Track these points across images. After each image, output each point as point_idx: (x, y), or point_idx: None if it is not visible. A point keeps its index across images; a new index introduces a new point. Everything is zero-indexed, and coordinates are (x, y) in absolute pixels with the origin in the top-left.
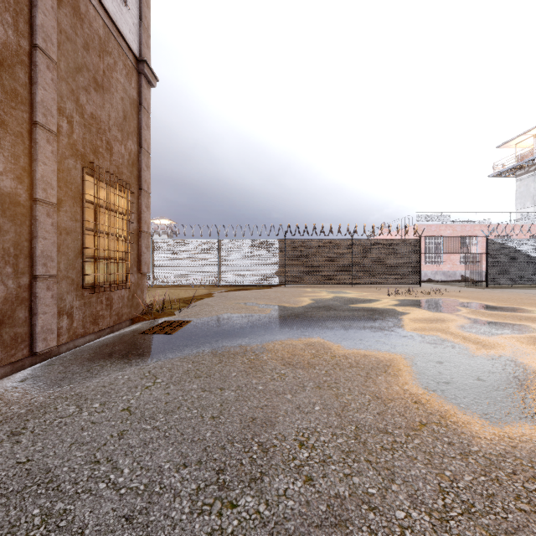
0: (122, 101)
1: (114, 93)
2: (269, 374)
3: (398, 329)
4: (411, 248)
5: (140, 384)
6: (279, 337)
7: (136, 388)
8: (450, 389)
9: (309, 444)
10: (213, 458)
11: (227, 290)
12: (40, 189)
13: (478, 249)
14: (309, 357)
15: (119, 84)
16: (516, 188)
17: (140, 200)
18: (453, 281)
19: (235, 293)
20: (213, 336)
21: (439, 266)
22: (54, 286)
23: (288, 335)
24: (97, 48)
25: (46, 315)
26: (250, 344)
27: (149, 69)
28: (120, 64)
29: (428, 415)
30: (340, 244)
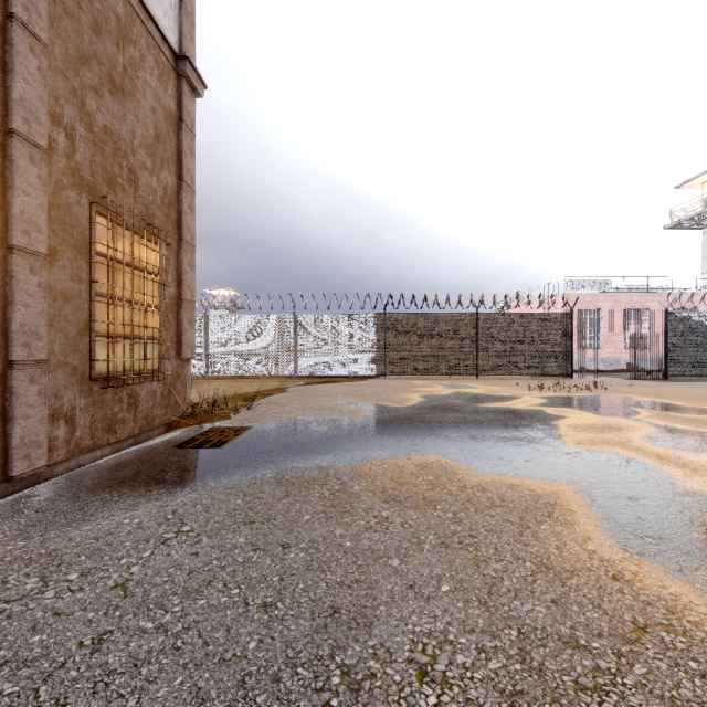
0: (153, 113)
1: (140, 100)
2: (362, 519)
3: (554, 442)
4: (559, 325)
5: (154, 535)
6: (377, 454)
7: (148, 542)
8: (666, 550)
9: (436, 672)
10: (256, 705)
11: (306, 382)
12: (19, 231)
13: (651, 327)
14: (425, 487)
15: (148, 88)
16: (703, 243)
17: (180, 256)
18: (616, 371)
19: (317, 387)
20: (281, 451)
21: (596, 351)
22: (43, 376)
23: (391, 450)
24: (114, 32)
25: (29, 420)
26: (335, 465)
27: (193, 70)
28: (149, 59)
29: (644, 607)
30: (460, 321)
